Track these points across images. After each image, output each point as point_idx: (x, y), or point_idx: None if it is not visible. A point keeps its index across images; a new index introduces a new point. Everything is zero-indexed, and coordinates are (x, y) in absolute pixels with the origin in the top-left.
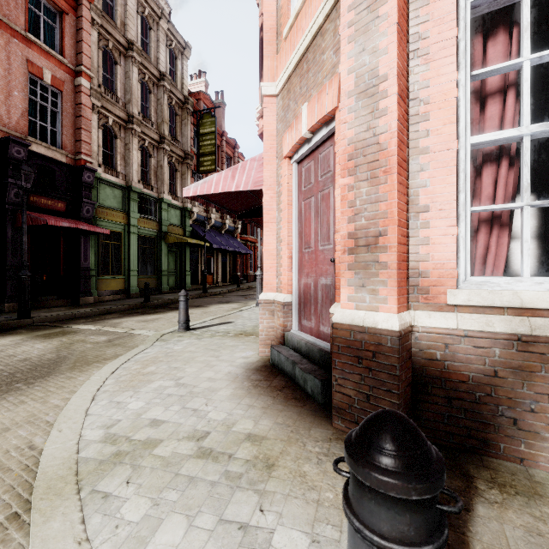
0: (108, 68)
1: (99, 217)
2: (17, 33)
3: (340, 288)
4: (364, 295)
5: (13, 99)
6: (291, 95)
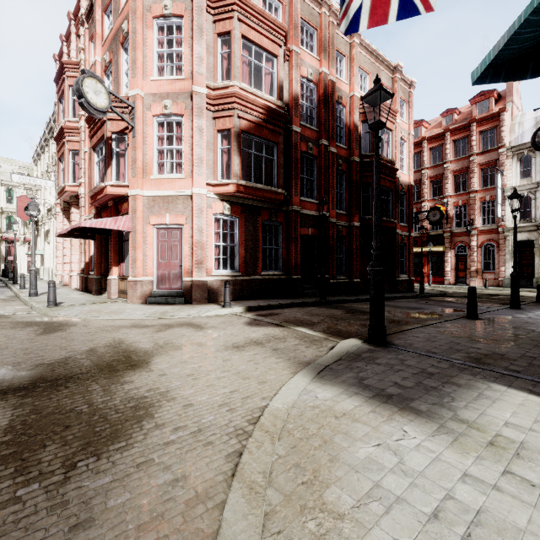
0: None
1: None
2: None
3: (194, 273)
4: (200, 274)
5: None
6: (156, 203)
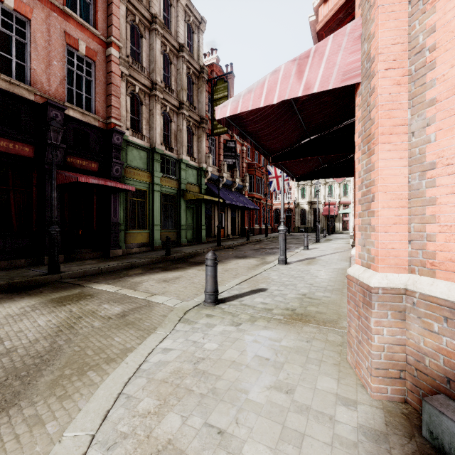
0: (135, 41)
1: (127, 176)
2: (56, 7)
3: None
4: None
5: (52, 68)
6: None
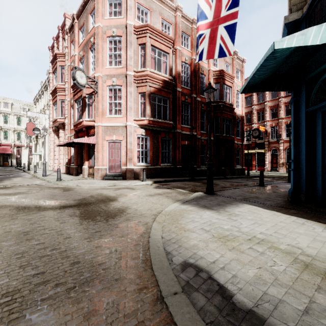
0: None
1: None
2: None
3: (127, 164)
4: (130, 165)
5: None
6: (108, 130)
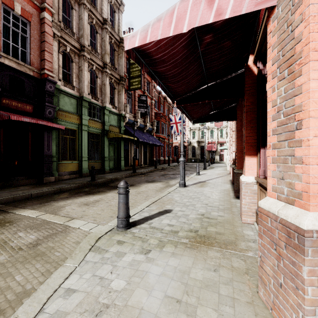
0: (66, 11)
1: (59, 118)
2: None
3: None
4: None
5: None
6: None
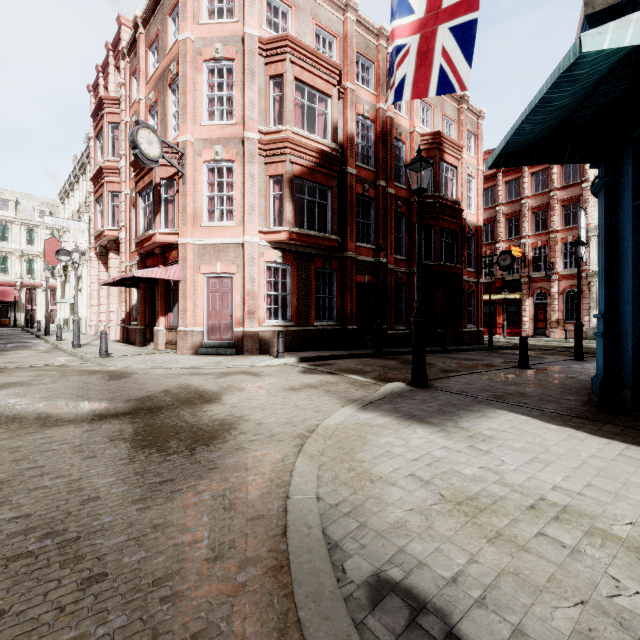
0: None
1: None
2: None
3: (245, 323)
4: (251, 324)
5: None
6: (206, 252)
